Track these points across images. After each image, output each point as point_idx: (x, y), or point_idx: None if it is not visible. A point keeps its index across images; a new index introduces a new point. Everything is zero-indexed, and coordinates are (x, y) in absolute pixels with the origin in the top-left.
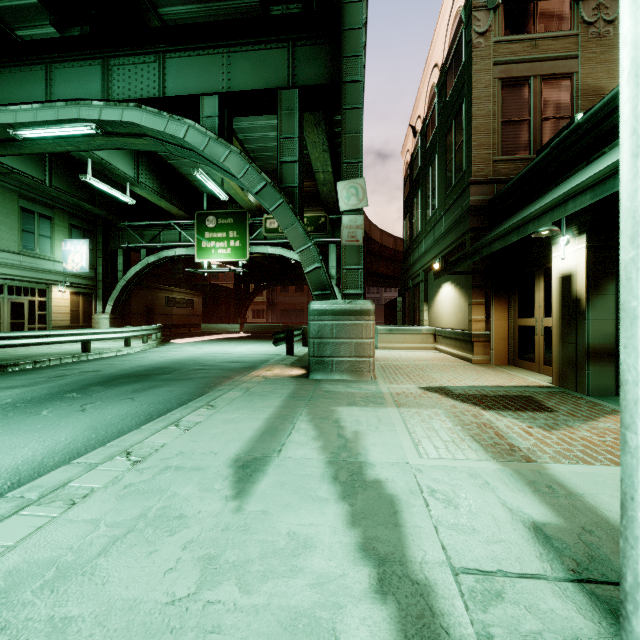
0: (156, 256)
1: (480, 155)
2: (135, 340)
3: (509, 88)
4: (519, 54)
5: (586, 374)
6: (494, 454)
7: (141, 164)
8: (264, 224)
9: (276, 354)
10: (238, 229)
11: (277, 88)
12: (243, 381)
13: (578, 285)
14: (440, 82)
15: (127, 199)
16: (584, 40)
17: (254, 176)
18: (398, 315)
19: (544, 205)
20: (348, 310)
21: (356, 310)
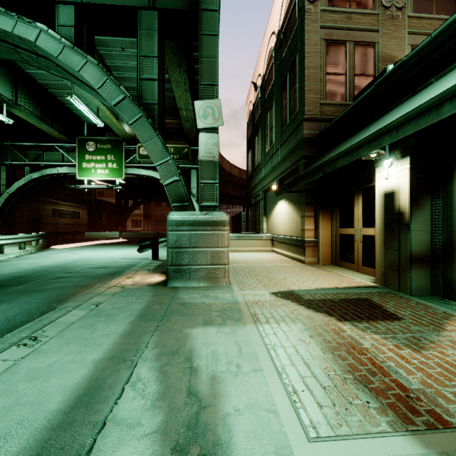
0: (39, 173)
1: (310, 98)
2: (15, 247)
3: (331, 48)
4: (338, 22)
5: (409, 277)
6: (395, 412)
7: (20, 89)
8: (138, 151)
9: (144, 258)
10: (115, 153)
11: (136, 6)
12: (96, 293)
13: (401, 200)
14: (277, 45)
15: (3, 118)
16: (383, 19)
17: (112, 88)
18: (243, 225)
19: (408, 112)
20: (205, 221)
21: (212, 221)
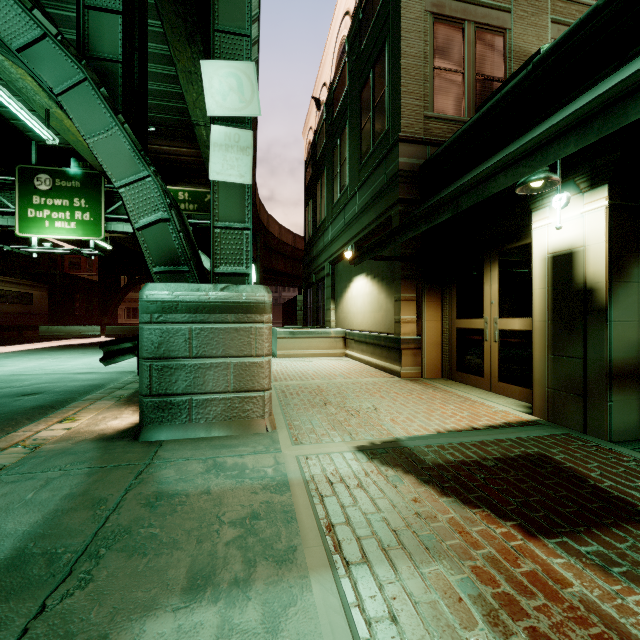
0: None
1: (410, 106)
2: None
3: (442, 28)
4: None
5: (608, 408)
6: None
7: None
8: None
9: (126, 371)
10: (88, 197)
11: None
12: None
13: (589, 267)
14: (352, 31)
15: None
16: None
17: (14, 12)
18: (298, 315)
19: None
20: (222, 302)
21: (237, 303)
